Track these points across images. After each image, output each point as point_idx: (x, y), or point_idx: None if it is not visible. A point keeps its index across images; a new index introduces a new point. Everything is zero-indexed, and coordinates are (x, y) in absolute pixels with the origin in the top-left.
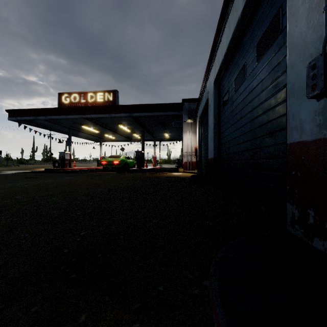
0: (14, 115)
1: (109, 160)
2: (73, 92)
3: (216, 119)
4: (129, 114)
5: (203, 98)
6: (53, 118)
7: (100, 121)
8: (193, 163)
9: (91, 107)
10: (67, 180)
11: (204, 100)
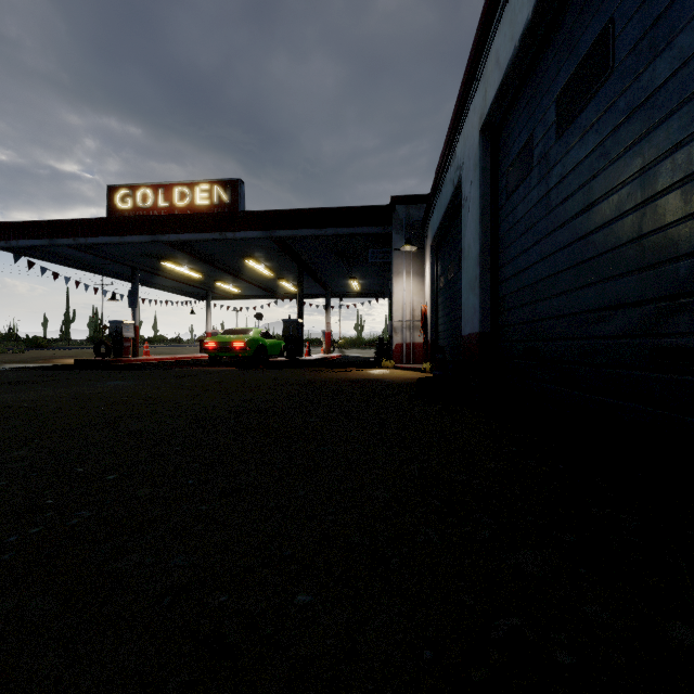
0: (2, 235)
1: (223, 340)
2: (140, 185)
3: (488, 229)
4: (266, 232)
5: (445, 187)
6: (92, 242)
7: (203, 251)
8: (418, 346)
9: (179, 217)
10: (104, 389)
11: (448, 191)
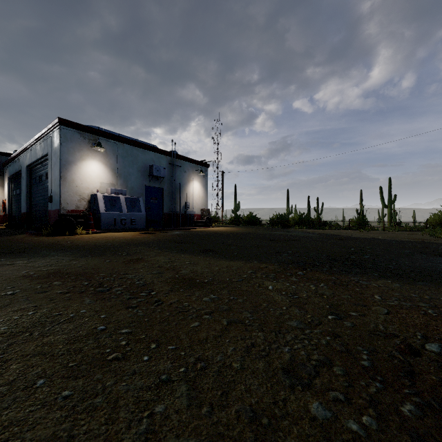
0: None
1: None
2: None
3: (29, 189)
4: None
5: (16, 165)
6: None
7: None
8: (0, 216)
9: None
10: None
11: (17, 168)
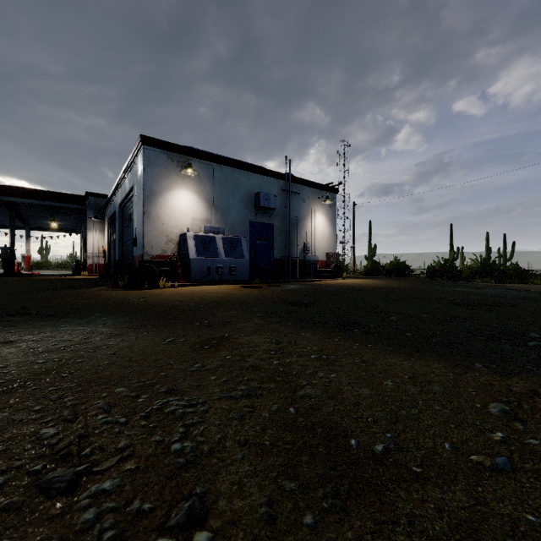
0: None
1: None
2: None
3: (121, 232)
4: None
5: (112, 206)
6: None
7: None
8: (101, 265)
9: None
10: None
11: (113, 209)
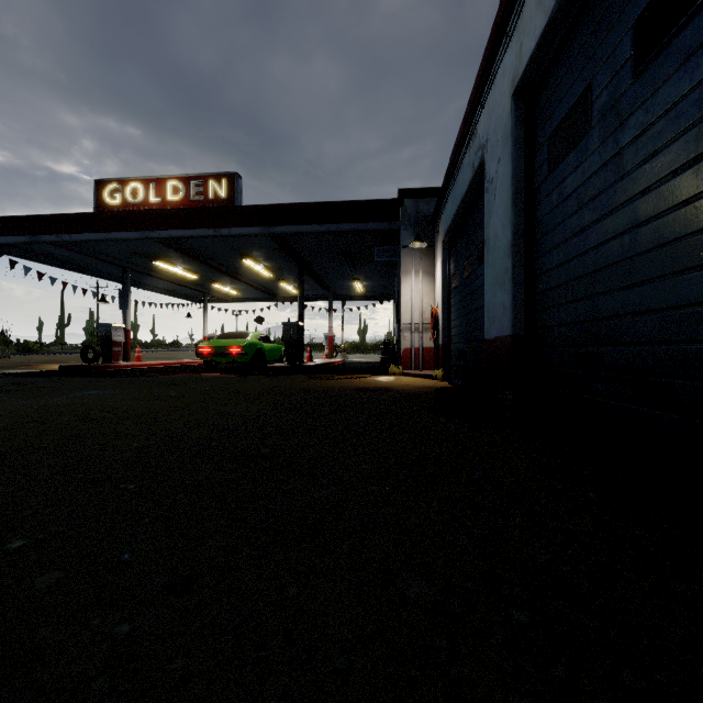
0: None
1: (219, 345)
2: (130, 179)
3: (521, 213)
4: (264, 228)
5: (462, 174)
6: (77, 239)
7: (198, 250)
8: (427, 351)
9: (170, 211)
10: (75, 400)
11: (466, 177)
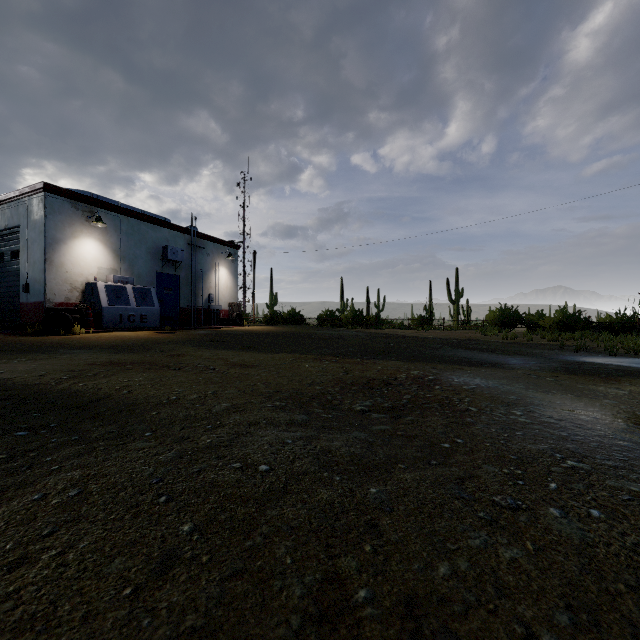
0: None
1: None
2: None
3: None
4: None
5: None
6: None
7: None
8: None
9: None
10: None
11: None
